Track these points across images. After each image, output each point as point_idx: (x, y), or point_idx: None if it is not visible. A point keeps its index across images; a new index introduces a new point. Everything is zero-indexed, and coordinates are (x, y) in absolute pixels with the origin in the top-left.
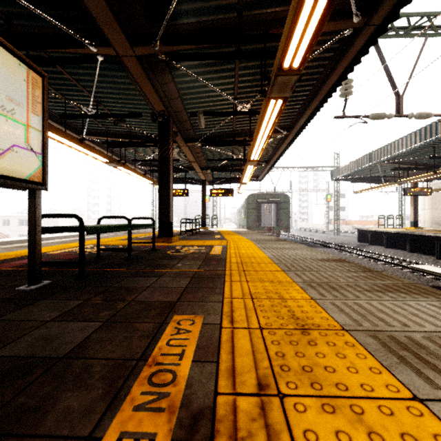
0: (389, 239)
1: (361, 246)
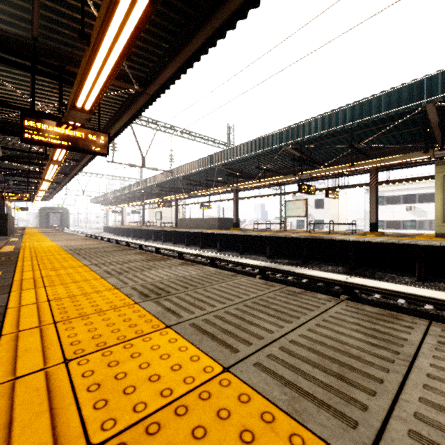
0: (108, 229)
1: (100, 233)
